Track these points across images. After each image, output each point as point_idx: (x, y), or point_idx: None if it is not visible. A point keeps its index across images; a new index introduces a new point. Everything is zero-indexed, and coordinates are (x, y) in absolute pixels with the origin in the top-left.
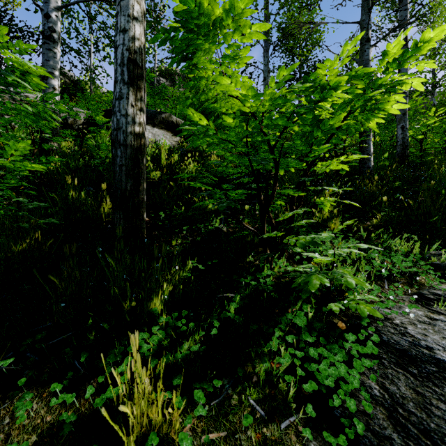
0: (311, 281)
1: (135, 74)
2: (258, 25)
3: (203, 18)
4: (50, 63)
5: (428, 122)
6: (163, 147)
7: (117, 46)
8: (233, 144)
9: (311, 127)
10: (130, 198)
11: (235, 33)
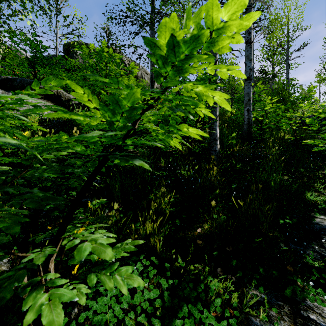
0: None
1: None
2: None
3: None
4: None
5: (266, 108)
6: None
7: None
8: None
9: None
10: None
11: None
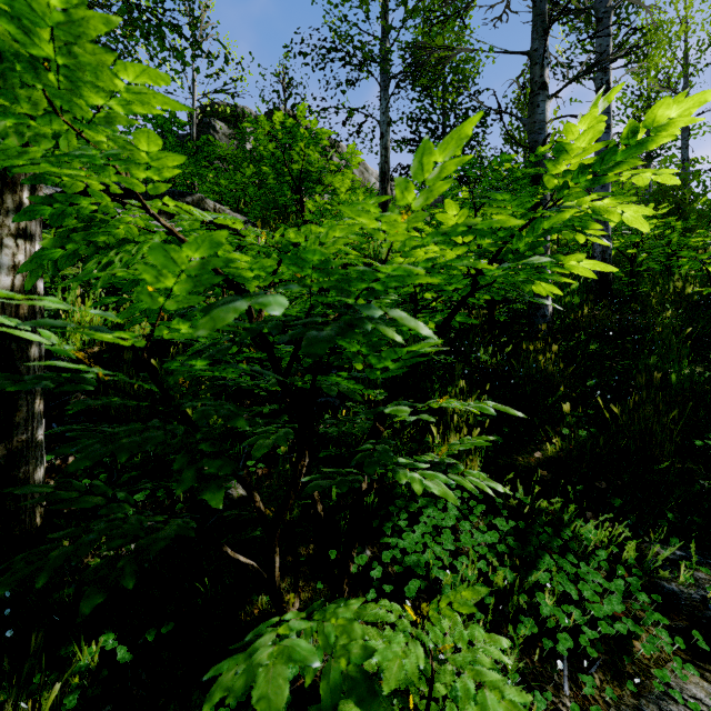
0: None
1: None
2: (134, 67)
3: None
4: None
5: None
6: None
7: None
8: (139, 400)
9: (365, 347)
10: None
11: (83, 88)
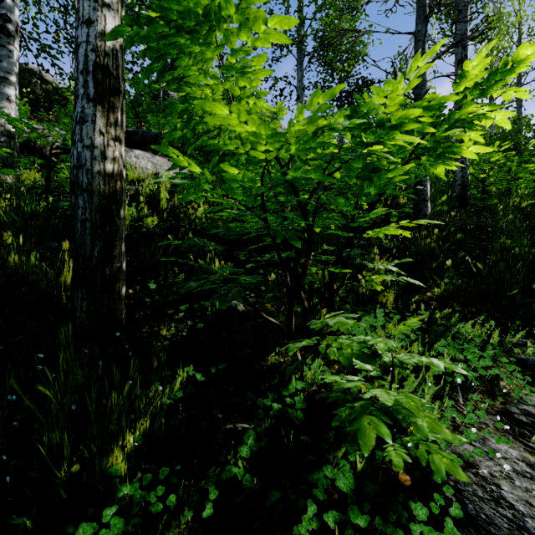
0: (362, 430)
1: (106, 86)
2: (277, 19)
3: (187, 2)
4: (3, 65)
5: (492, 158)
6: (163, 184)
7: (78, 44)
8: (243, 204)
9: (359, 180)
10: (98, 268)
11: (241, 31)
